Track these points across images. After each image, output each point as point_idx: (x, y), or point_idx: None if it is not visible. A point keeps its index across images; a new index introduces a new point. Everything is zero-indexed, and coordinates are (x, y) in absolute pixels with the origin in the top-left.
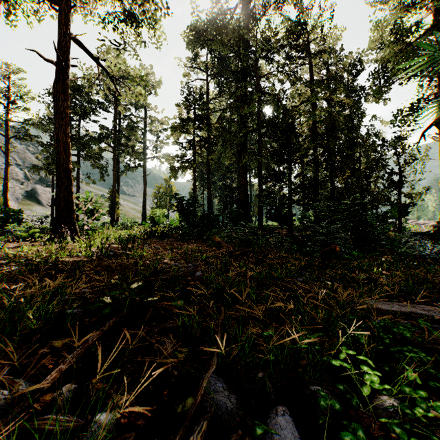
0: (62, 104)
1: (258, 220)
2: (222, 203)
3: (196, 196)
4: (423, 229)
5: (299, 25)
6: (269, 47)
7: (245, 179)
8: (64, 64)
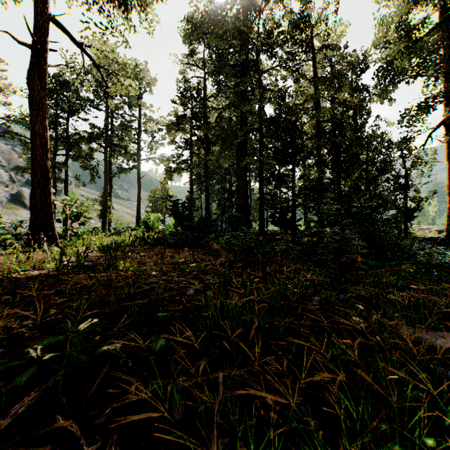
0: (38, 92)
1: (259, 225)
2: (221, 207)
3: (192, 199)
4: (428, 235)
5: (303, 17)
6: (271, 41)
7: (245, 182)
8: (41, 47)
